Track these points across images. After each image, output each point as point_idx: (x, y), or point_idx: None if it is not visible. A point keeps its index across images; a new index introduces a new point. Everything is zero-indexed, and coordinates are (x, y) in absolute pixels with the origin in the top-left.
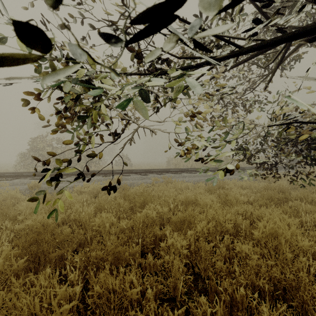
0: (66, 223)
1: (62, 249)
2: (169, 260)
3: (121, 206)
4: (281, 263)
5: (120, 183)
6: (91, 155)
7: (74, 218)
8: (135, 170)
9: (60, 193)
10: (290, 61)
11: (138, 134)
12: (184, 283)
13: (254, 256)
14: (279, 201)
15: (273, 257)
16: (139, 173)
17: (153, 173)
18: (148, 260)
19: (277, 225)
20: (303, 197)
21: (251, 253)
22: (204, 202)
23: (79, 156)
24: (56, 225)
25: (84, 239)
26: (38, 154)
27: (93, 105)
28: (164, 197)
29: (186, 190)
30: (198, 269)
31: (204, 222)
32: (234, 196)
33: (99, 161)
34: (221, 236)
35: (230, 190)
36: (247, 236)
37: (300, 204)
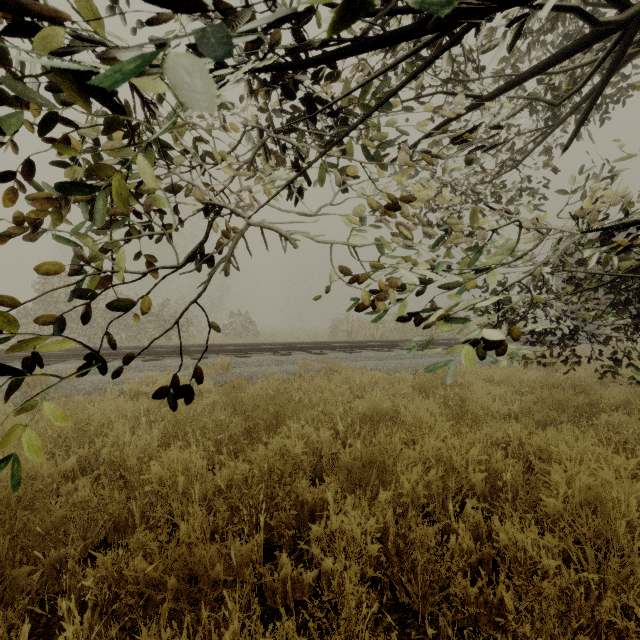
0: (92, 469)
1: (61, 547)
2: (333, 582)
3: (224, 428)
4: (619, 582)
5: (201, 379)
6: (120, 304)
7: (108, 459)
8: (262, 344)
9: (28, 409)
10: (602, 103)
11: (247, 246)
12: (371, 634)
13: (547, 562)
14: (577, 412)
15: (592, 560)
16: (271, 351)
17: (302, 351)
18: (280, 573)
19: (600, 480)
20: (634, 405)
21: (536, 551)
22: (414, 416)
23: (86, 307)
24: (59, 479)
25: (126, 512)
26: (55, 312)
27: (109, 155)
28: (323, 406)
29: (373, 389)
30: (406, 592)
31: (418, 469)
32: (480, 403)
33: (188, 326)
34: (458, 502)
35: (468, 387)
36: (516, 499)
37: (627, 419)
